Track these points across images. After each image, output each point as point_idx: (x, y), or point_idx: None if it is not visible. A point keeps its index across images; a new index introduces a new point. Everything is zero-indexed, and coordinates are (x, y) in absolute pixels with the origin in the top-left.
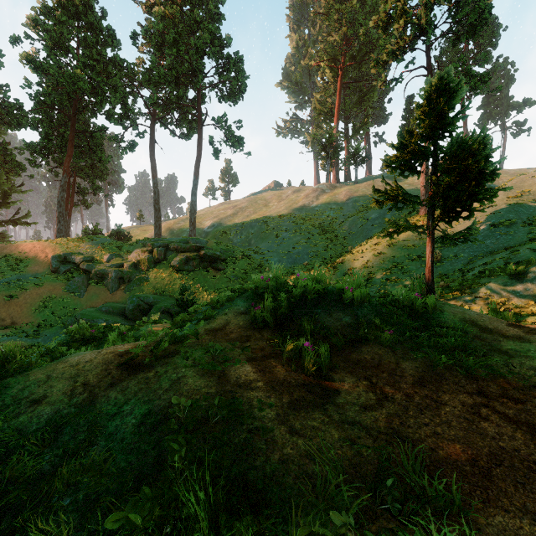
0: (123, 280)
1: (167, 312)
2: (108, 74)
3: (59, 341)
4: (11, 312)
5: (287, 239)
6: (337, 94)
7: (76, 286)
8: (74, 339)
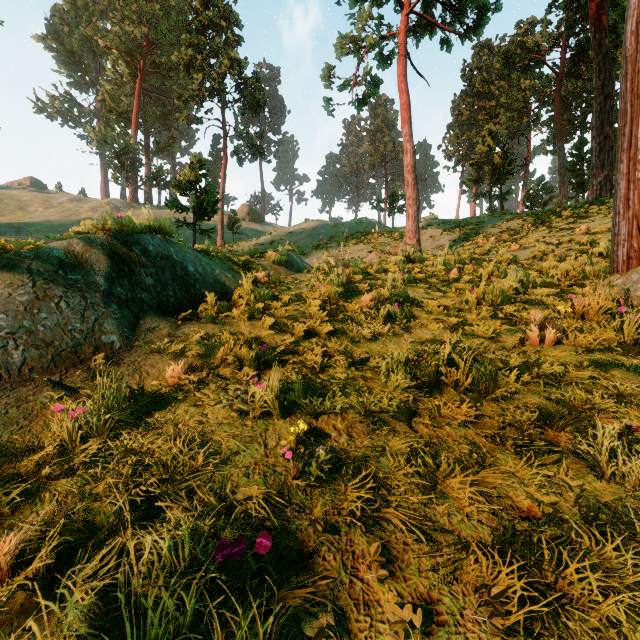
0: None
1: None
2: None
3: None
4: None
5: None
6: (136, 98)
7: None
8: None
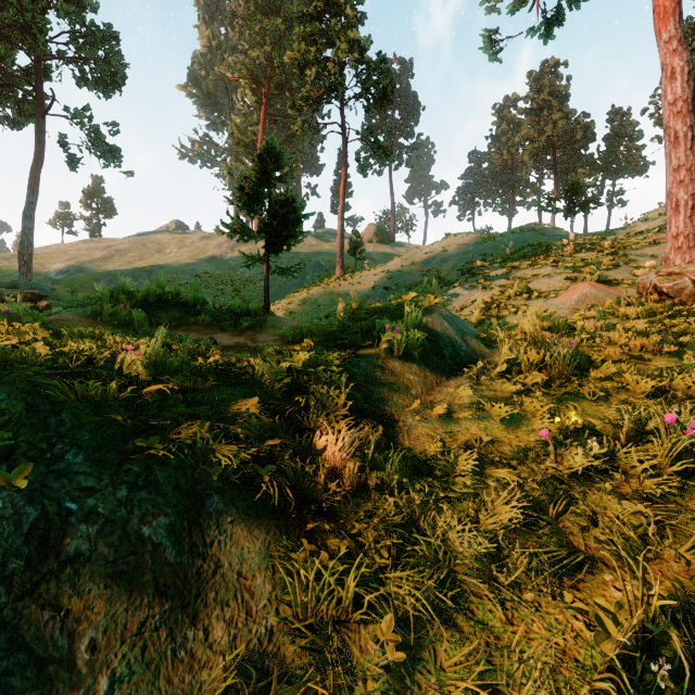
0: None
1: None
2: None
3: None
4: None
5: None
6: (261, 125)
7: None
8: None
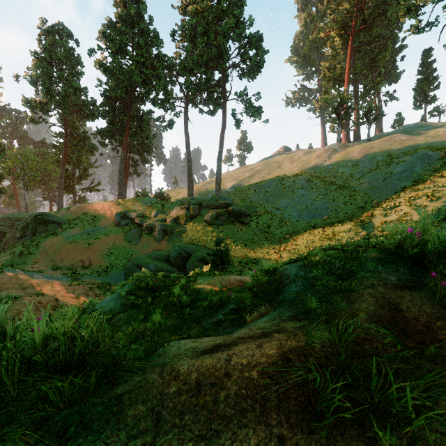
0: (166, 232)
1: (202, 260)
2: (154, 67)
3: (128, 288)
4: (89, 256)
5: (304, 195)
6: (348, 58)
7: (132, 236)
8: (140, 288)
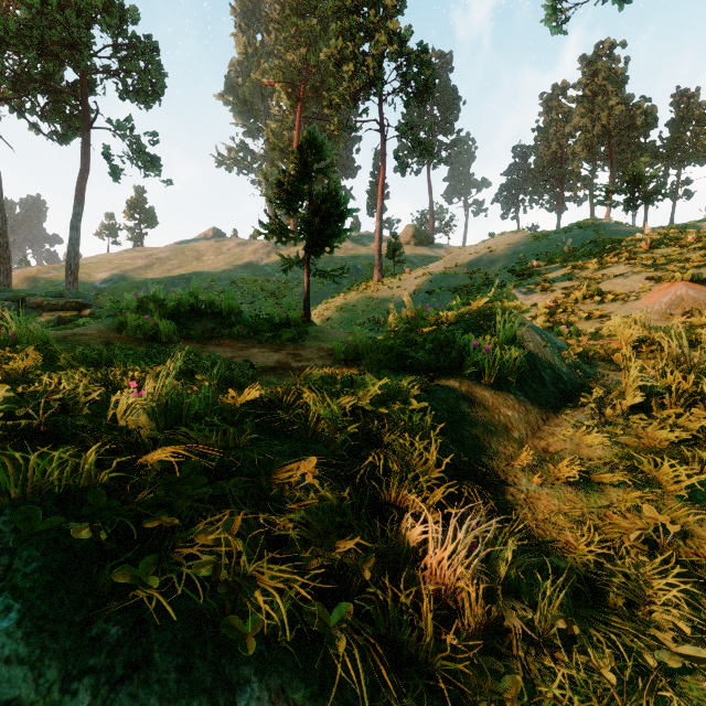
0: None
1: None
2: None
3: None
4: None
5: None
6: (296, 128)
7: None
8: None
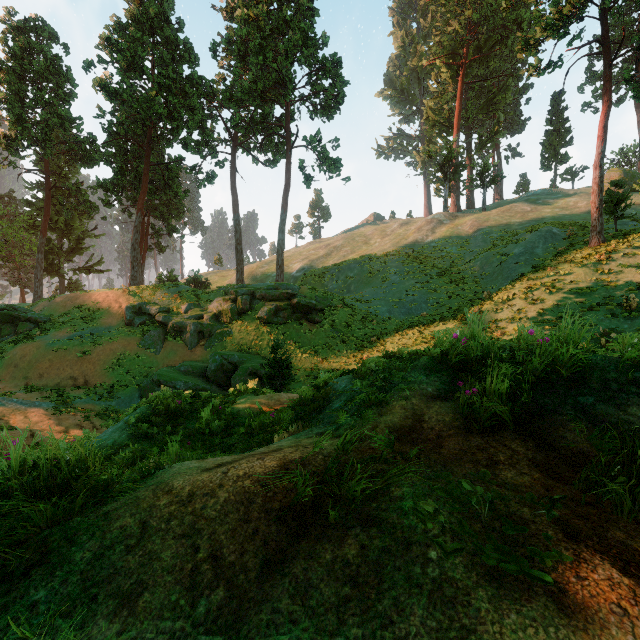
0: (203, 335)
1: (254, 374)
2: (185, 94)
3: (139, 414)
4: (84, 370)
5: (398, 283)
6: (458, 98)
7: (152, 340)
8: (157, 412)
